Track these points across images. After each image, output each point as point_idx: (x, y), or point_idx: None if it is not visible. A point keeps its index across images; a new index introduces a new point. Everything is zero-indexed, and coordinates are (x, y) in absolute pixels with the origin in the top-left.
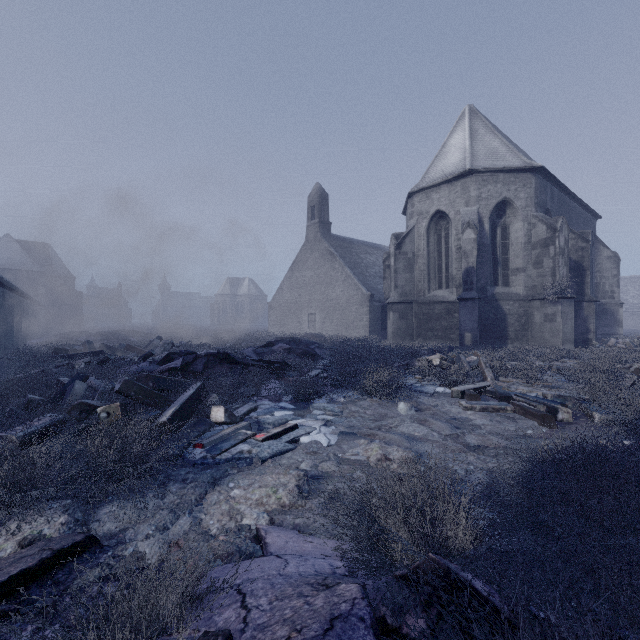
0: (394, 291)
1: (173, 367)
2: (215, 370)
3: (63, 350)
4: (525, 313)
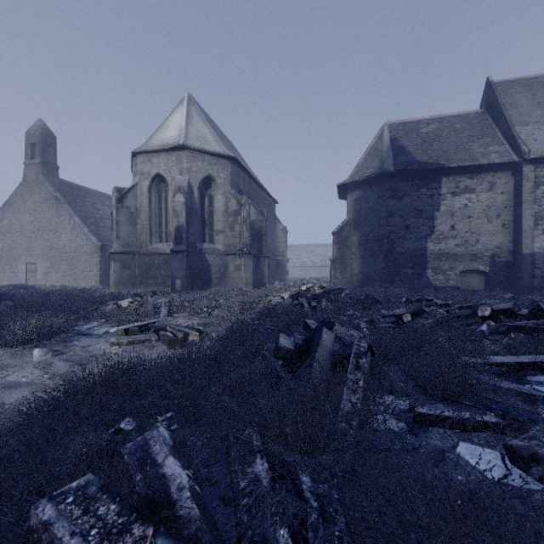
0: (116, 242)
1: None
2: None
3: None
4: (224, 264)
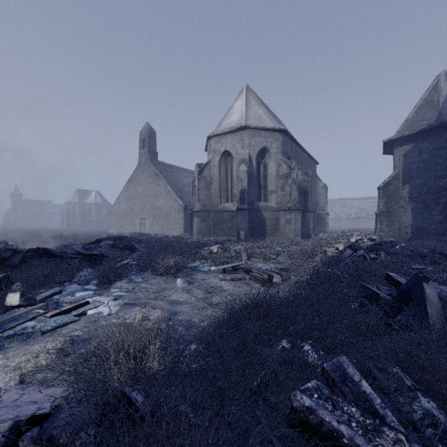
0: (197, 203)
1: None
2: (33, 263)
3: None
4: (276, 218)
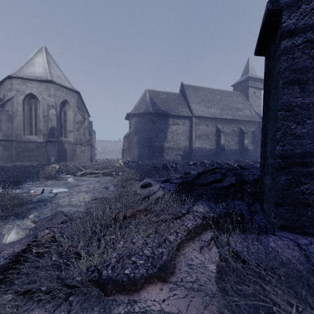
0: None
1: None
2: None
3: None
4: (74, 149)
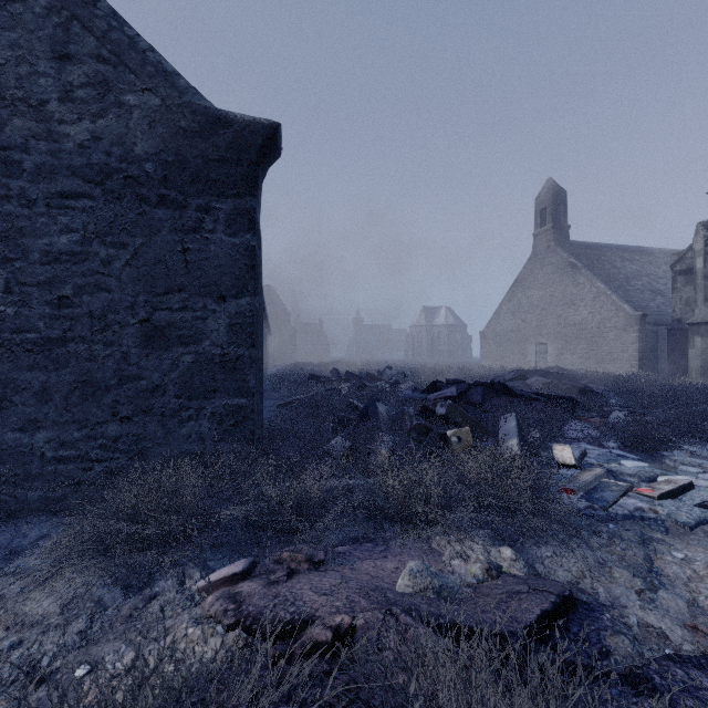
0: (703, 306)
1: (450, 396)
2: (493, 402)
3: (315, 376)
4: None
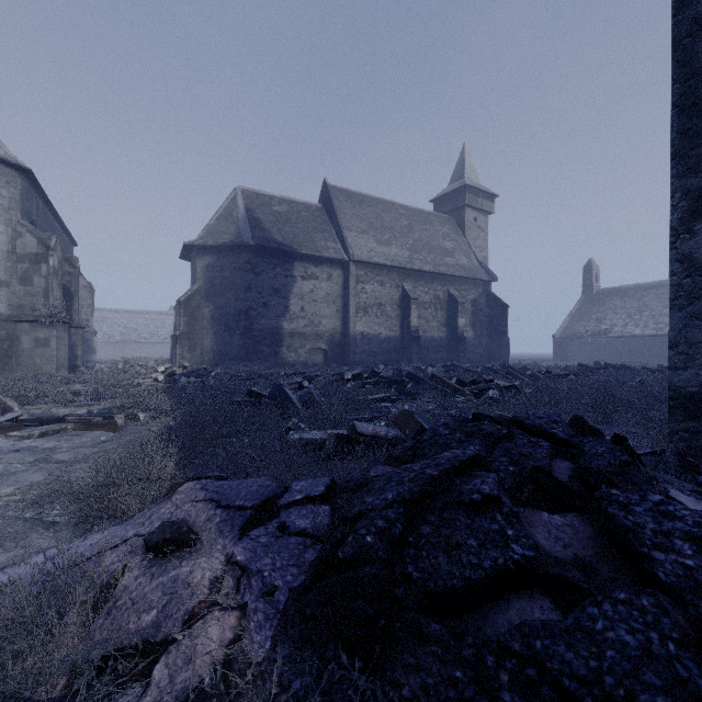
0: None
1: None
2: None
3: None
4: (9, 337)
